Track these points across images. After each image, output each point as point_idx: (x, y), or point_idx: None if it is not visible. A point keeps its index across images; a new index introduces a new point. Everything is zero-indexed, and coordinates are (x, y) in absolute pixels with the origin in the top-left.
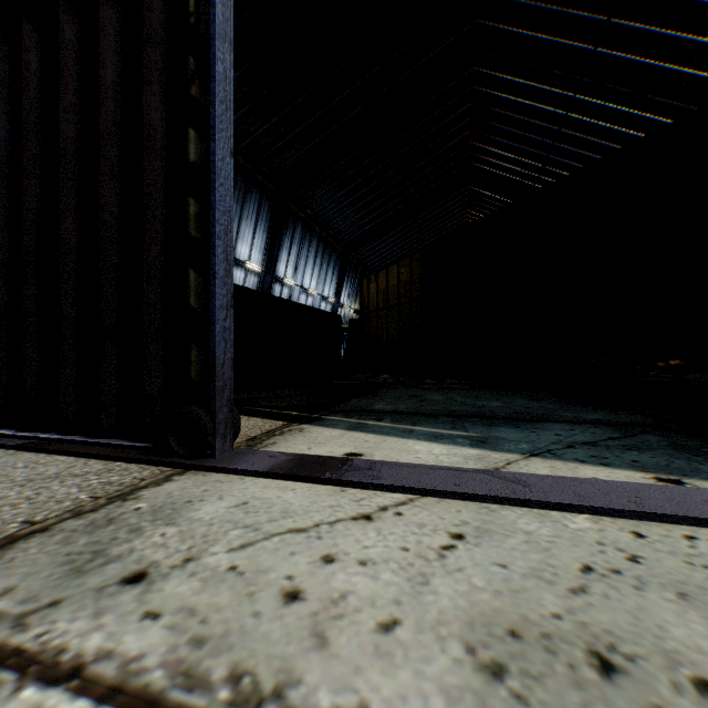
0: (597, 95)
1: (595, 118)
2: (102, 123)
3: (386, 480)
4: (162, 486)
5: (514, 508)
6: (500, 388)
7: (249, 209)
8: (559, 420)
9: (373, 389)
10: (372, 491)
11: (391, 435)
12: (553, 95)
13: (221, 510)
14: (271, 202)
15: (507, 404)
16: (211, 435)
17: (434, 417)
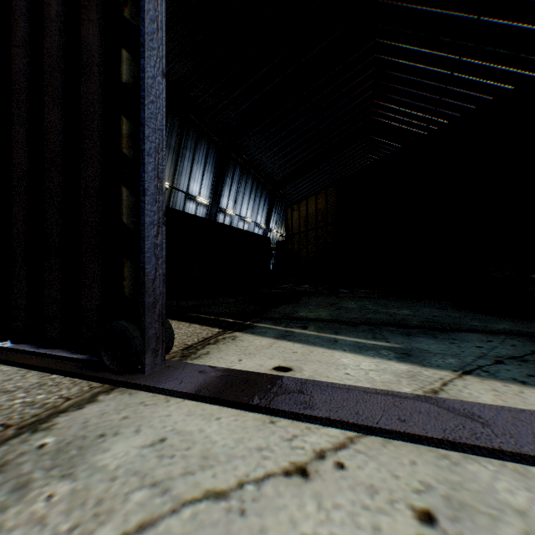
0: (479, 57)
1: (476, 76)
2: (47, 53)
3: (320, 410)
4: (82, 409)
5: (480, 458)
6: (404, 297)
7: (199, 156)
8: (471, 330)
9: (296, 297)
10: (304, 423)
11: (316, 345)
12: (441, 59)
13: (133, 451)
14: (216, 151)
15: (415, 312)
16: (141, 351)
17: (353, 325)
